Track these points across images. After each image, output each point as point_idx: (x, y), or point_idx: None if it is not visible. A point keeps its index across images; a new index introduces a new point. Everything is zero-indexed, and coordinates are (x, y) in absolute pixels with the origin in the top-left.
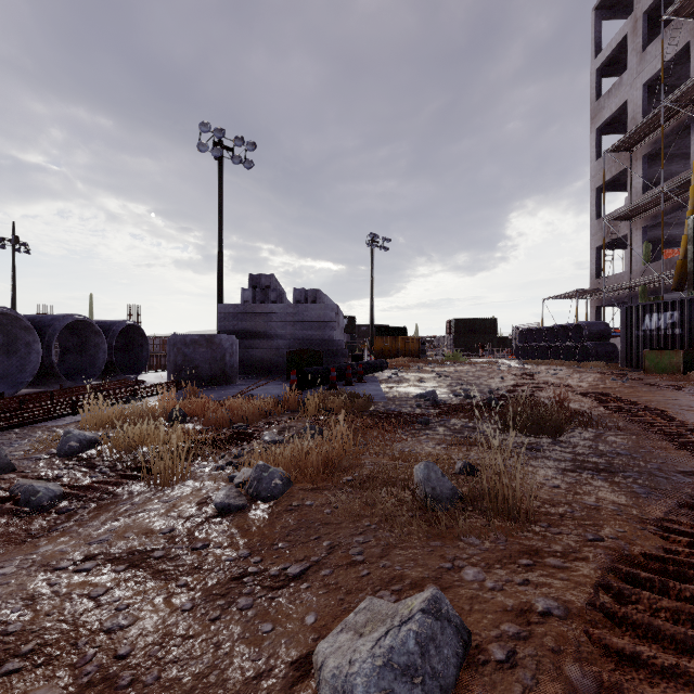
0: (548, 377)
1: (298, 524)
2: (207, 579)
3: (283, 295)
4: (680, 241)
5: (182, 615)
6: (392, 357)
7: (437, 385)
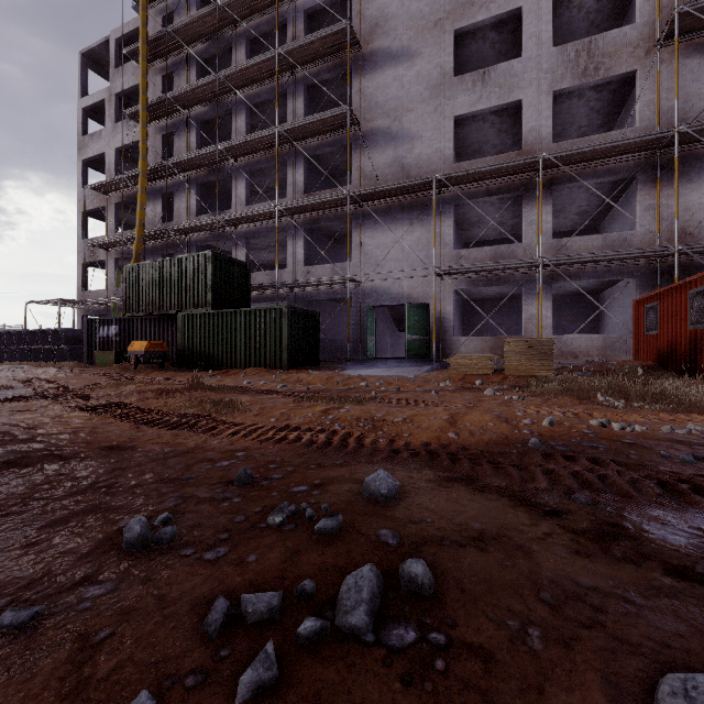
0: (5, 373)
1: None
2: None
3: None
4: None
5: None
6: None
7: None
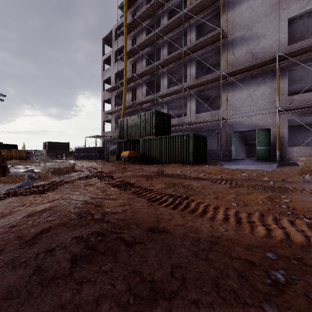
0: (79, 164)
1: None
2: None
3: None
4: None
5: None
6: (7, 160)
7: (35, 168)
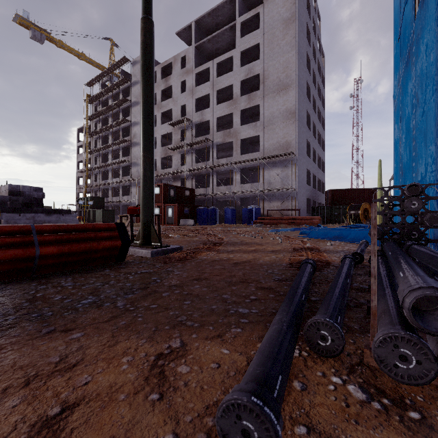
0: None
1: None
2: None
3: None
4: None
5: None
6: None
7: None
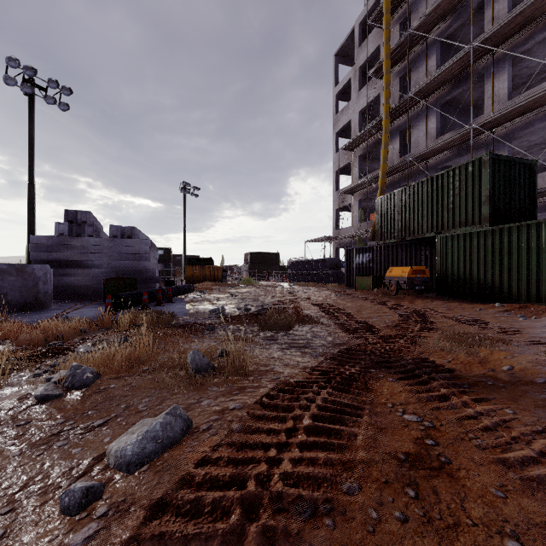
0: (301, 295)
1: (104, 399)
2: (32, 439)
3: (100, 230)
4: None
5: (13, 458)
6: (200, 281)
7: (228, 302)
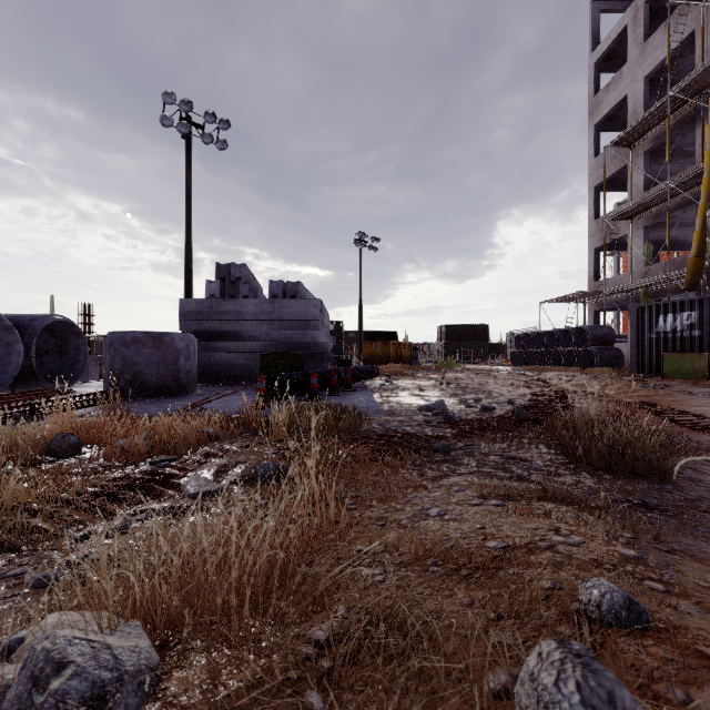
0: (564, 384)
1: None
2: None
3: (258, 290)
4: (677, 244)
5: None
6: (382, 363)
7: (441, 394)
